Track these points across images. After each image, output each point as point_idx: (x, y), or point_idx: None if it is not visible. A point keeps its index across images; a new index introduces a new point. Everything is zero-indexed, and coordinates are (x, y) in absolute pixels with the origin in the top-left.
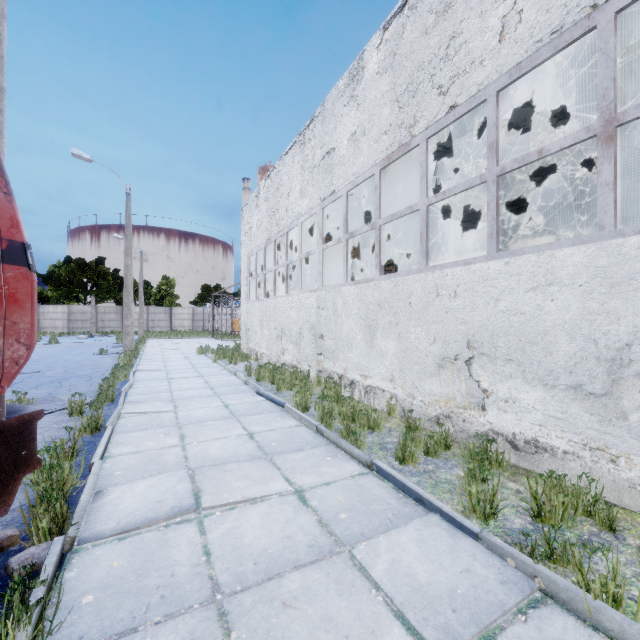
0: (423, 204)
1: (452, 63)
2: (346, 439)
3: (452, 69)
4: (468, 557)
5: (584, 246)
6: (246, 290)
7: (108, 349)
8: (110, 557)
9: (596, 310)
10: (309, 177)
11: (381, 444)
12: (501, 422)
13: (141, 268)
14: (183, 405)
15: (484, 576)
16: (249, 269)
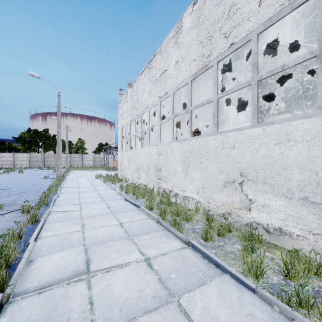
0: (215, 98)
1: (231, 20)
2: (174, 226)
3: (231, 23)
4: (250, 305)
5: (309, 119)
6: (120, 145)
7: (49, 176)
8: (31, 306)
9: (317, 155)
10: (153, 85)
11: (193, 229)
12: (260, 217)
13: (67, 134)
14: (85, 207)
15: (261, 319)
16: (122, 134)
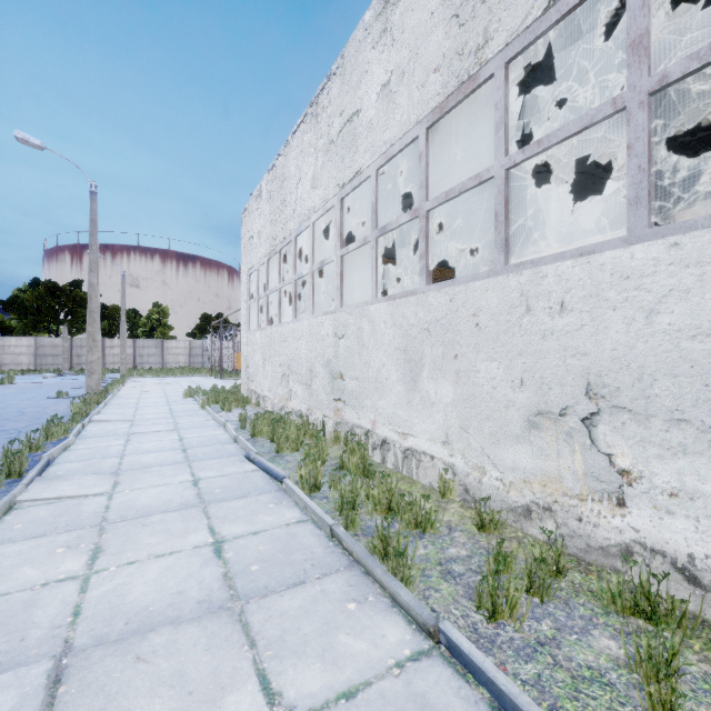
0: (500, 167)
1: None
2: (381, 556)
3: None
4: None
5: None
6: (246, 316)
7: (72, 391)
8: None
9: None
10: (323, 159)
11: (442, 563)
12: (661, 531)
13: (123, 292)
14: (129, 481)
15: None
16: (249, 290)
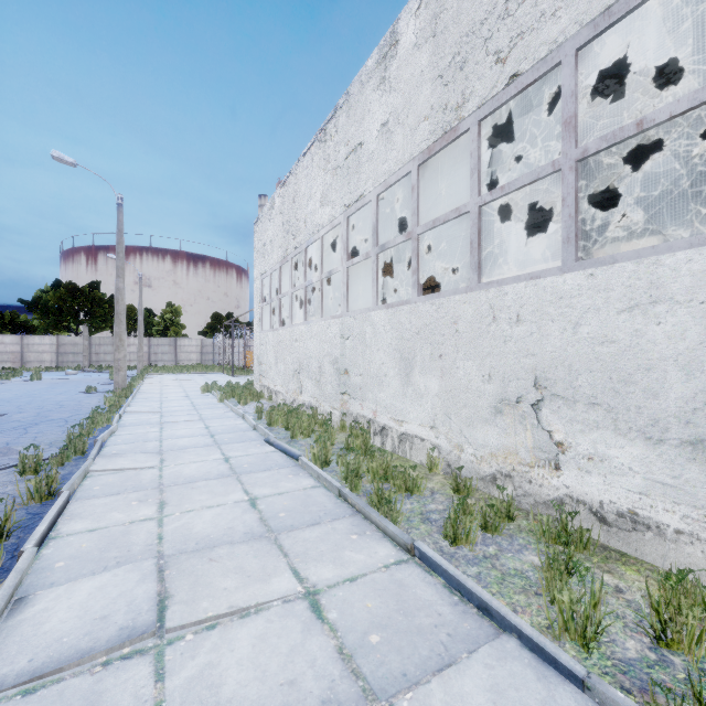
0: (474, 204)
1: (513, 20)
2: (377, 507)
3: (513, 27)
4: None
5: None
6: (259, 318)
7: (98, 386)
8: None
9: None
10: (331, 181)
11: (423, 513)
12: (582, 486)
13: (140, 293)
14: (172, 458)
15: None
16: (262, 293)
